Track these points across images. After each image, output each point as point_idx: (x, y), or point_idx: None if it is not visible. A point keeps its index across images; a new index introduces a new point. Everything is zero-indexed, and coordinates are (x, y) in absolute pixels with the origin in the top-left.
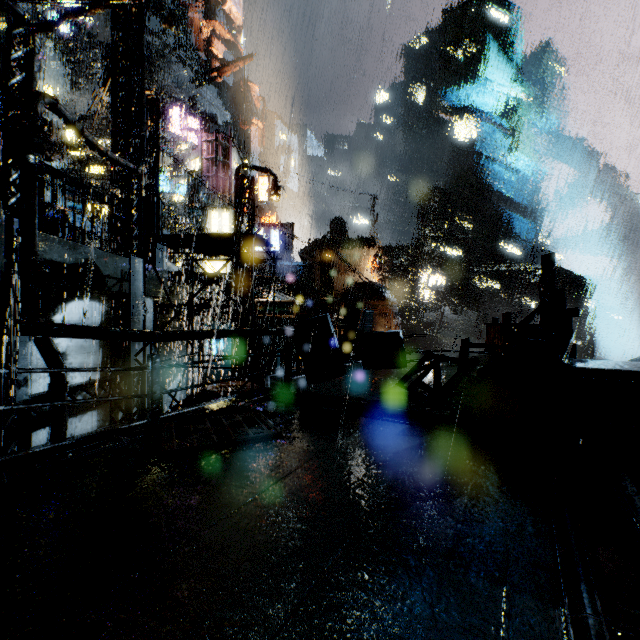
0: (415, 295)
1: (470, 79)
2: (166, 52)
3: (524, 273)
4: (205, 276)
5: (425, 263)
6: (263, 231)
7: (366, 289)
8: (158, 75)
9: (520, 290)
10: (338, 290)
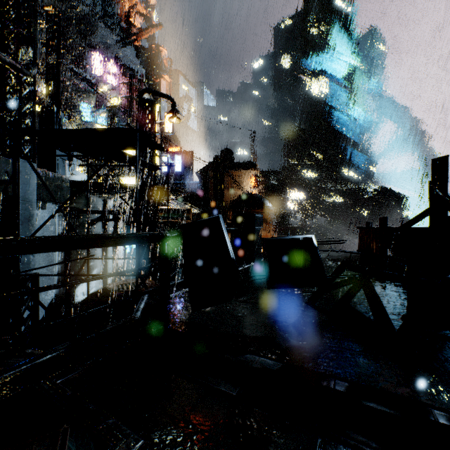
0: (284, 206)
1: (322, 50)
2: (94, 19)
3: (360, 191)
4: (112, 186)
5: (290, 183)
6: (169, 156)
7: (250, 199)
8: (88, 36)
9: (357, 203)
10: (226, 202)
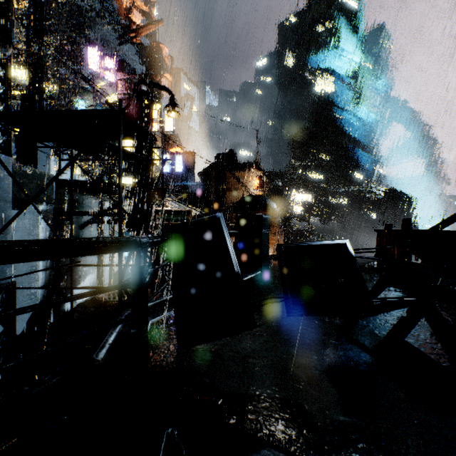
0: (288, 208)
1: (328, 47)
2: (93, 15)
3: (367, 193)
4: (105, 185)
5: (295, 184)
6: (169, 156)
7: (254, 200)
8: (86, 32)
9: (364, 205)
10: (229, 204)
